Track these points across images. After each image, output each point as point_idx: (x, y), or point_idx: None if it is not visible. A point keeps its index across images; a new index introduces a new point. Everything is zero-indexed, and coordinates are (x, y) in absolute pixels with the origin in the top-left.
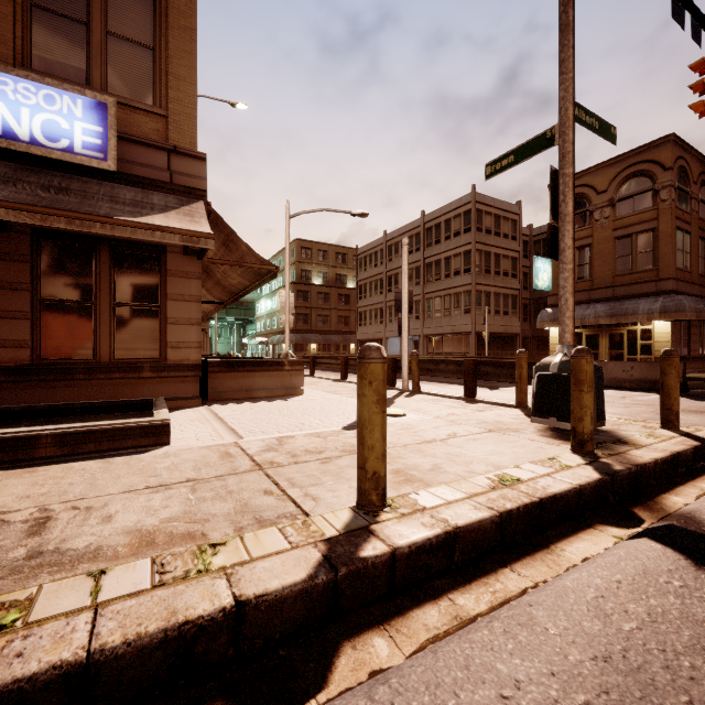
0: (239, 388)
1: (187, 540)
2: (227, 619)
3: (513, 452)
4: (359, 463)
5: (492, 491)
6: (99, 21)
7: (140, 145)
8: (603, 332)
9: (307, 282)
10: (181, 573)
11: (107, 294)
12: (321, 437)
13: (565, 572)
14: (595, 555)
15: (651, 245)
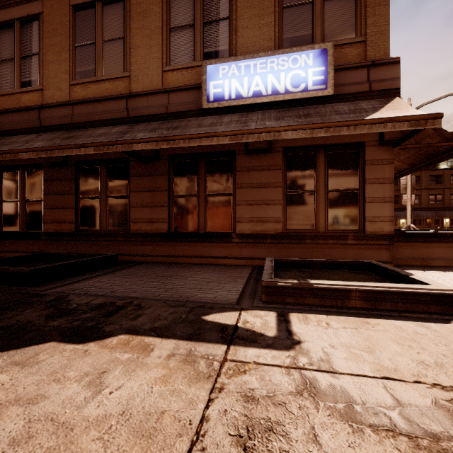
0: (415, 256)
1: None
2: None
3: None
4: None
5: None
6: None
7: (347, 70)
8: None
9: None
10: None
11: (323, 184)
12: None
13: None
14: None
15: None
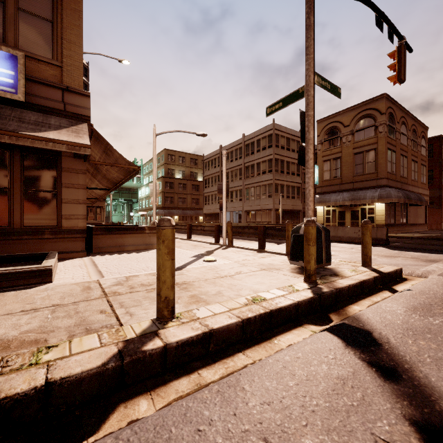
0: (114, 244)
1: (33, 344)
2: (38, 394)
3: (270, 282)
4: (157, 291)
5: (245, 307)
6: (12, 1)
7: (42, 85)
8: (347, 209)
9: (172, 177)
10: (17, 366)
11: (18, 183)
12: (155, 276)
13: (274, 353)
14: (296, 343)
15: (374, 158)
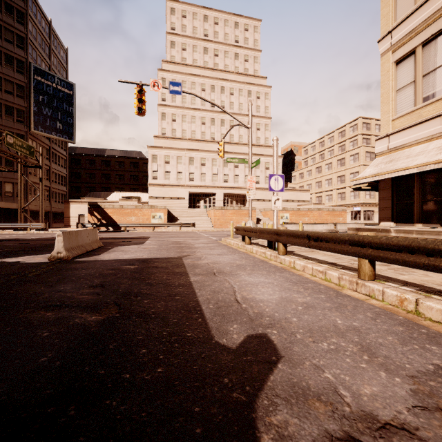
0: None
1: None
2: None
3: None
4: None
5: None
6: None
7: None
8: None
9: None
10: None
11: None
12: None
13: None
14: None
15: None
